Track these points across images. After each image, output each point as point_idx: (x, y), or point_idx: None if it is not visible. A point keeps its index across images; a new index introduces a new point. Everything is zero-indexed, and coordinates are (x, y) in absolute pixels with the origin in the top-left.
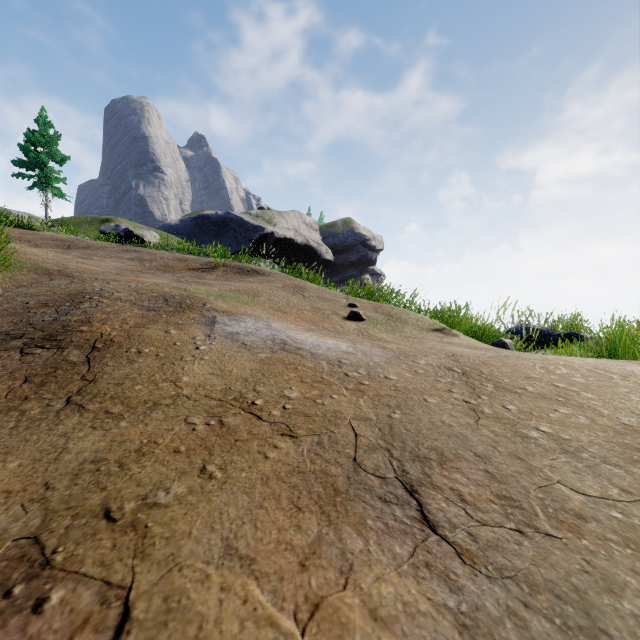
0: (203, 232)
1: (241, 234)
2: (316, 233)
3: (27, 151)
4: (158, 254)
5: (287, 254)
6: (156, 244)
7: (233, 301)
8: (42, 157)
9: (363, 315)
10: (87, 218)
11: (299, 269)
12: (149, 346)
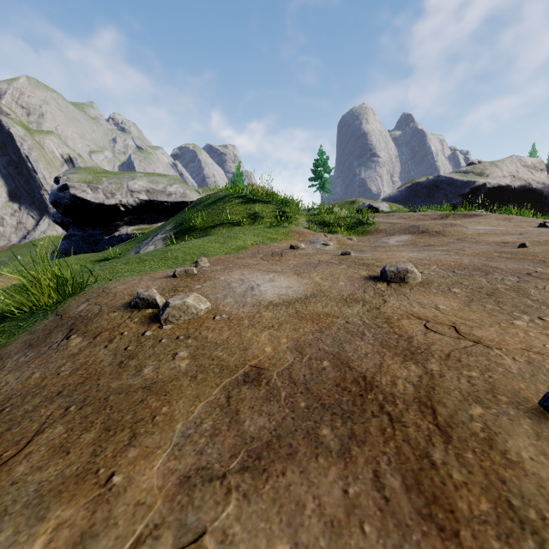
0: (416, 196)
1: (450, 192)
2: (541, 173)
3: (315, 171)
4: (409, 214)
5: (501, 201)
6: (388, 211)
7: (469, 224)
8: (322, 173)
9: (548, 225)
10: (342, 202)
11: (510, 210)
12: (451, 231)
